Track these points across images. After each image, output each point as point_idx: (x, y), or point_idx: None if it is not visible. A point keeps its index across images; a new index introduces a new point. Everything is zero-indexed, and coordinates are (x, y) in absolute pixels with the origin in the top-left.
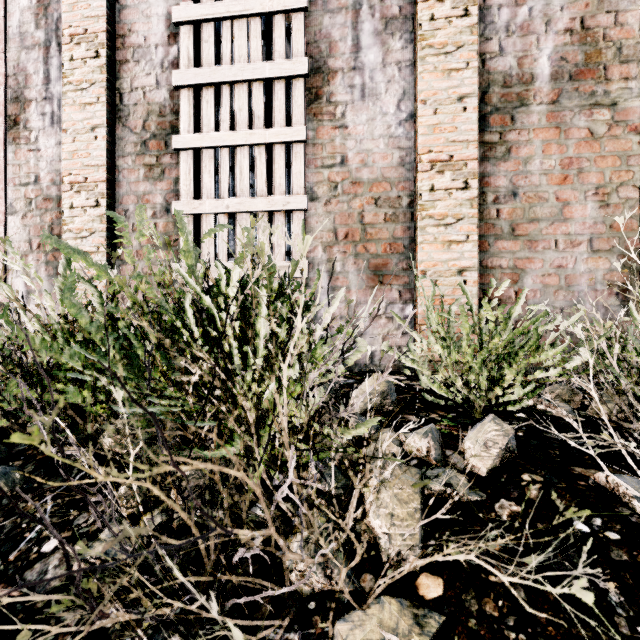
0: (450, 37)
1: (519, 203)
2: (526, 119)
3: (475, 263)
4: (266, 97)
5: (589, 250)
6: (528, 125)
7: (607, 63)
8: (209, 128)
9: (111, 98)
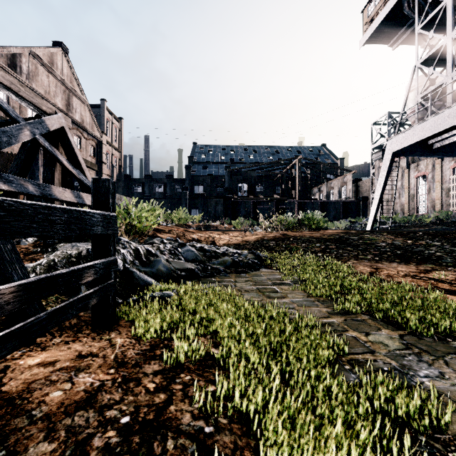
0: None
1: None
2: None
3: None
4: None
5: None
6: None
7: None
8: (454, 191)
9: (441, 188)
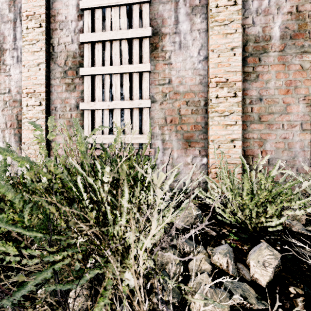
0: (226, 16)
1: (263, 104)
2: (267, 59)
3: (240, 136)
4: (129, 48)
5: (300, 129)
6: (268, 63)
7: (310, 30)
8: (99, 64)
9: (48, 48)
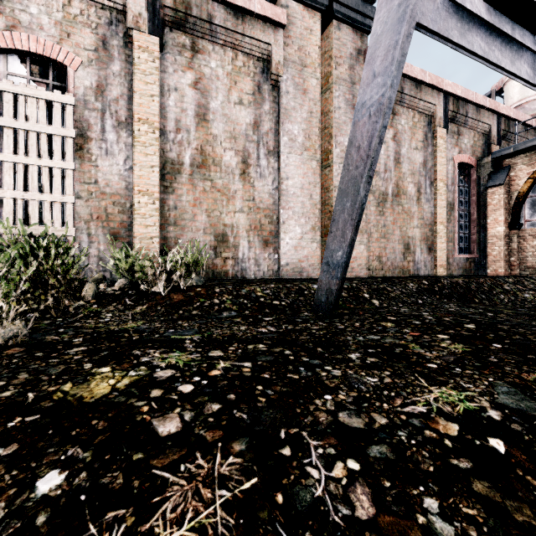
0: (147, 140)
1: (178, 212)
2: (181, 179)
3: (158, 235)
4: (49, 139)
5: (204, 233)
6: (181, 182)
7: (210, 164)
8: (9, 151)
9: None
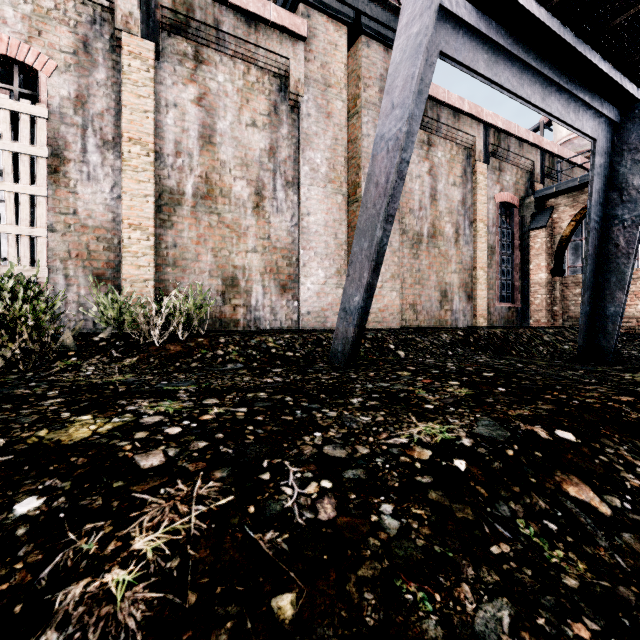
0: (140, 164)
1: (178, 250)
2: (181, 212)
3: (153, 277)
4: (14, 158)
5: (209, 275)
6: (182, 215)
7: (217, 195)
8: None
9: None
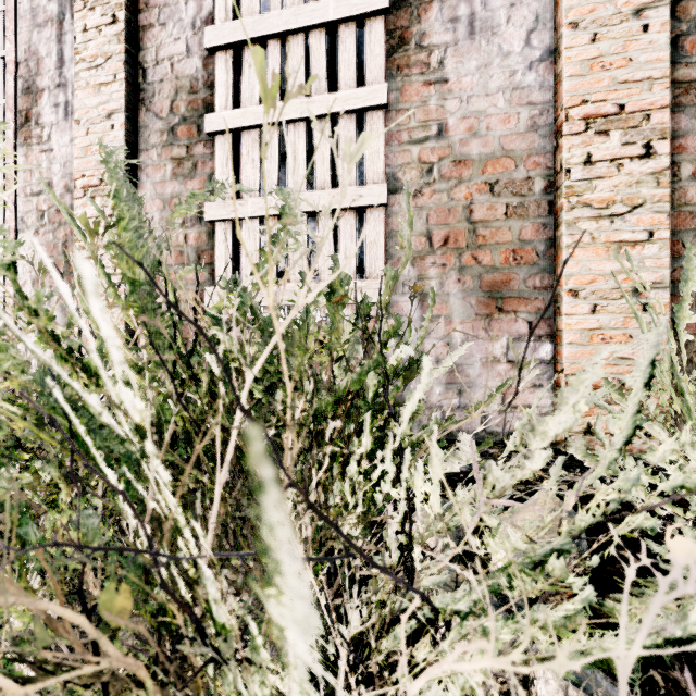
0: None
1: None
2: None
3: (664, 276)
4: (329, 54)
5: None
6: None
7: None
8: (252, 101)
9: (131, 75)
